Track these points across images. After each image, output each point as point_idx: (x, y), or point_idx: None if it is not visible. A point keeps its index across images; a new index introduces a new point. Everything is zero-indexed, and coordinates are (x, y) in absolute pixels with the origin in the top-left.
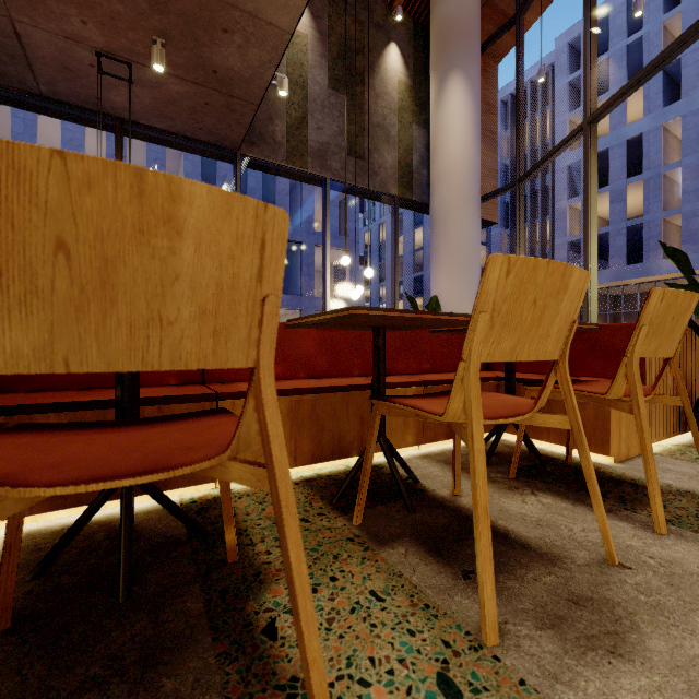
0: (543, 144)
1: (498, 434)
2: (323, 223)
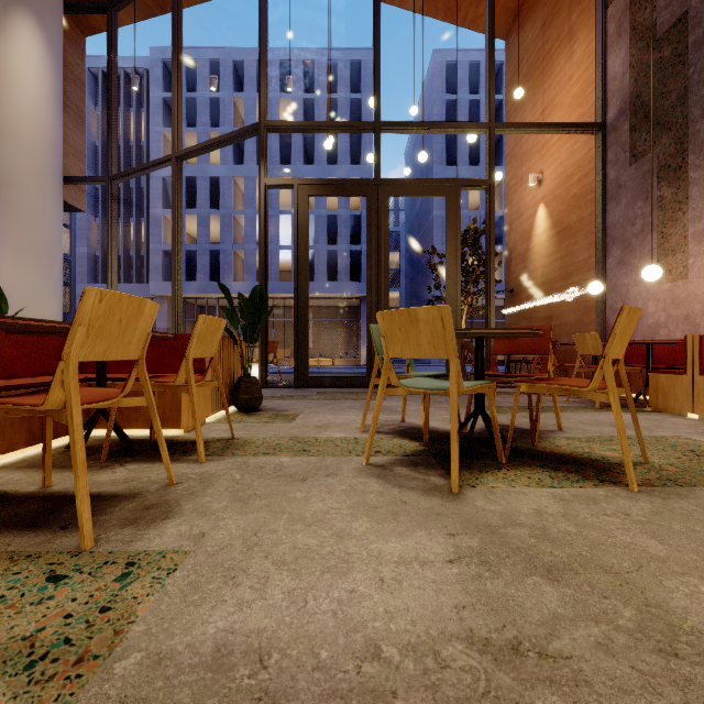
0: (138, 144)
1: (90, 428)
2: None
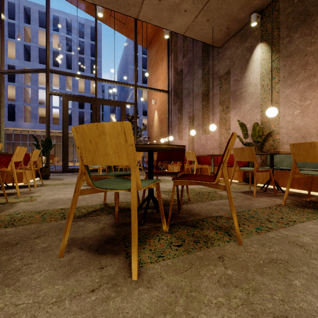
0: None
1: None
2: None
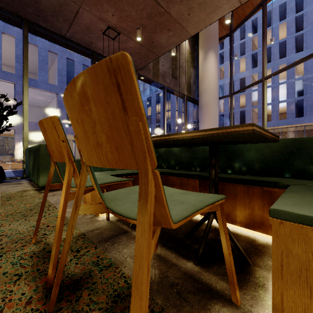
0: None
1: None
2: (163, 104)
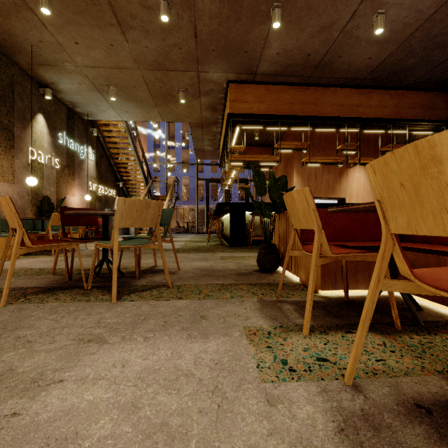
0: None
1: None
2: None
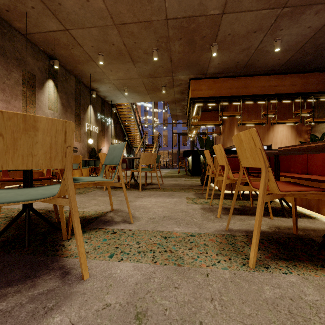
0: None
1: None
2: None
